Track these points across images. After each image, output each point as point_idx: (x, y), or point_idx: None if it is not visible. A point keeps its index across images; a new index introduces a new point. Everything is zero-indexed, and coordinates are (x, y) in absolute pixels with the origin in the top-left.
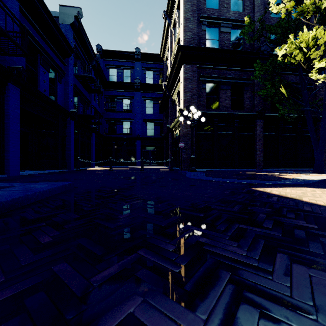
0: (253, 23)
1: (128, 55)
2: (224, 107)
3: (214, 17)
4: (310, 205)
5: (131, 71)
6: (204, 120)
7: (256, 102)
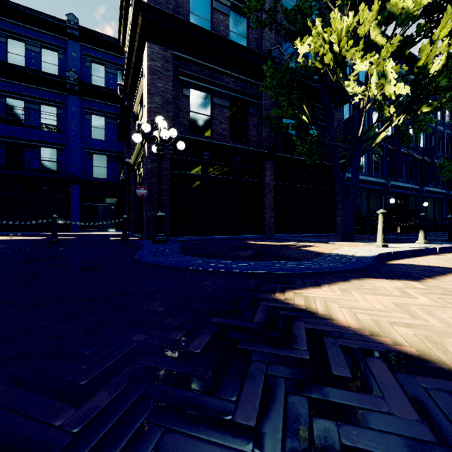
0: None
1: (52, 23)
2: (220, 134)
3: None
4: None
5: (58, 54)
6: (183, 146)
7: (266, 134)
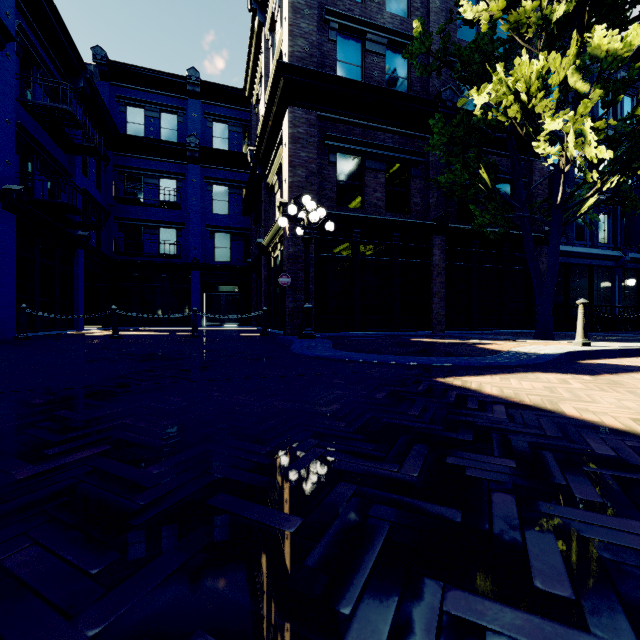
0: (430, 36)
1: (172, 81)
2: (374, 205)
3: (354, 16)
4: (595, 430)
5: (178, 117)
6: (332, 228)
7: (433, 201)
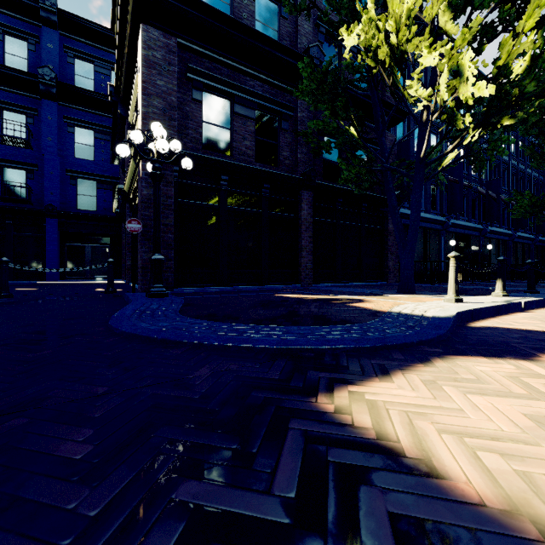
0: None
1: (20, 2)
2: (243, 153)
3: None
4: None
5: (29, 44)
6: (190, 165)
7: (302, 156)
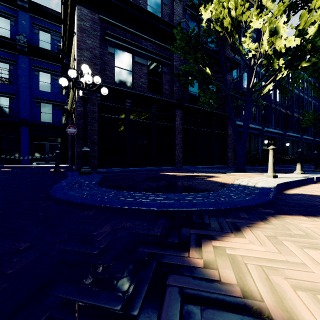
0: None
1: None
2: (140, 86)
3: None
4: None
5: (10, 21)
6: (106, 92)
7: (176, 89)
